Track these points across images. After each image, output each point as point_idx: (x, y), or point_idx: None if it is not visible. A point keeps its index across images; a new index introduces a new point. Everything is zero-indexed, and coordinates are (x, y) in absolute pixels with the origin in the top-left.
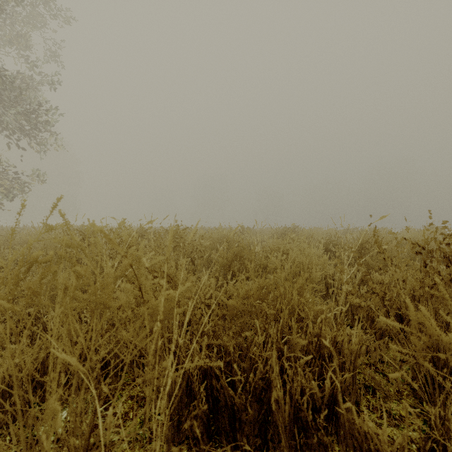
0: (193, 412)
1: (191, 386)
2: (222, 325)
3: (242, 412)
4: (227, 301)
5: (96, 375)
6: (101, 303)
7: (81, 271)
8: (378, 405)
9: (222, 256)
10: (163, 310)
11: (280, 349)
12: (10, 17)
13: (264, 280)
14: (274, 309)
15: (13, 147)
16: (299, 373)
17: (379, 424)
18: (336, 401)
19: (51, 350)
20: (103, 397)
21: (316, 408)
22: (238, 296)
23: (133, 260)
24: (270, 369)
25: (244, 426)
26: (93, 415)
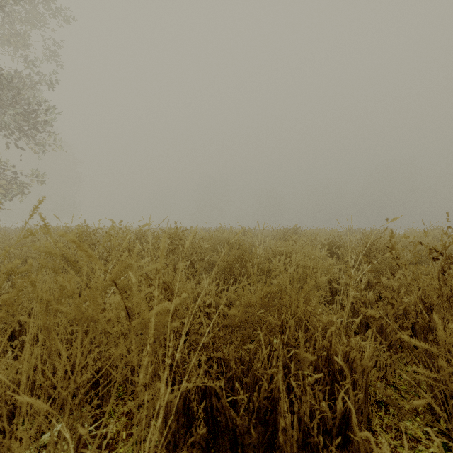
0: (190, 439)
1: (189, 405)
2: (222, 337)
3: (245, 436)
4: (228, 311)
5: (87, 389)
6: (87, 317)
7: (64, 282)
8: (392, 425)
9: (222, 259)
10: (157, 324)
11: (285, 365)
12: (9, 15)
13: (268, 287)
14: (278, 318)
15: (13, 147)
16: (308, 394)
17: (394, 446)
18: (348, 423)
19: (23, 378)
20: (94, 414)
21: (326, 431)
22: (240, 304)
23: (125, 267)
24: (275, 388)
25: (247, 452)
26: (75, 449)
